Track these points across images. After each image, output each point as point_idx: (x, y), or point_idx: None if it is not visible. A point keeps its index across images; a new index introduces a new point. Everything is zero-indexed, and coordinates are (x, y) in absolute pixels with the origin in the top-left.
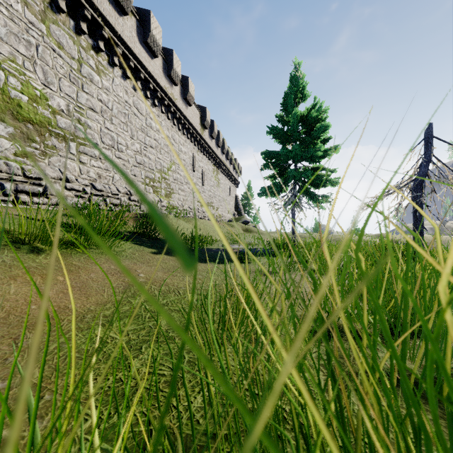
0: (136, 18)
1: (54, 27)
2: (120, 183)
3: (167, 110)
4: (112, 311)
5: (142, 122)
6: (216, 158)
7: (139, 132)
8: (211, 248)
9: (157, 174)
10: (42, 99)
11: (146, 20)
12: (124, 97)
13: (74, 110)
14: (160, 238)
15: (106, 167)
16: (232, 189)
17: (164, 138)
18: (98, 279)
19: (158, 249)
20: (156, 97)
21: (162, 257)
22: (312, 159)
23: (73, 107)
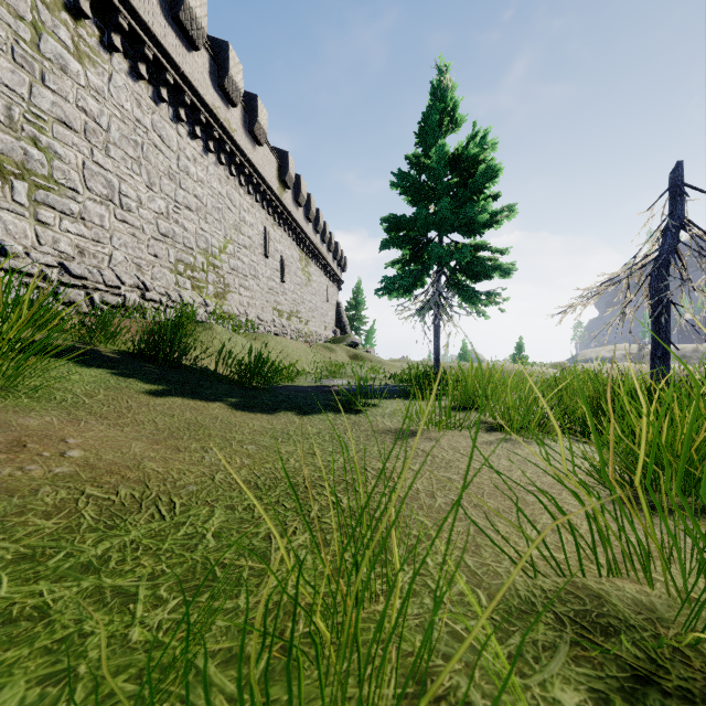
0: None
1: None
2: (126, 268)
3: (218, 147)
4: None
5: (171, 161)
6: (306, 238)
7: (165, 180)
8: (293, 385)
9: (200, 257)
10: None
11: None
12: (135, 112)
13: (24, 120)
14: (187, 365)
15: (96, 236)
16: (331, 291)
17: (213, 195)
18: None
19: (170, 385)
20: (197, 121)
21: (169, 403)
22: (469, 230)
23: (21, 114)
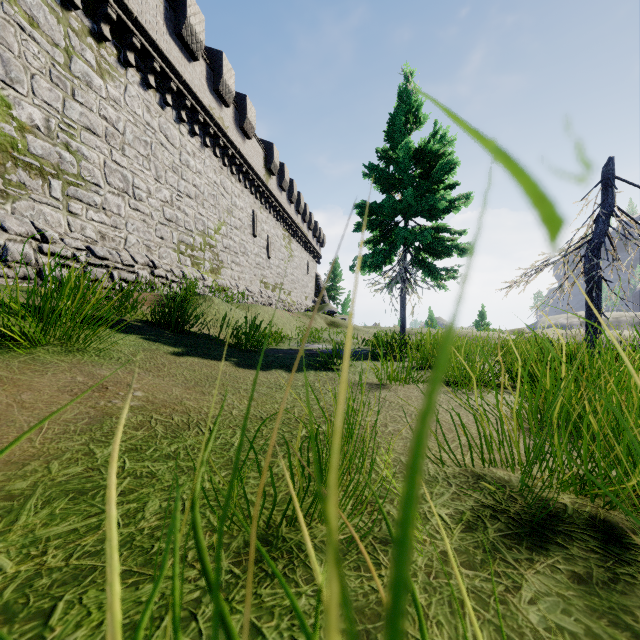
0: None
1: None
2: (138, 249)
3: (213, 142)
4: (35, 479)
5: (174, 157)
6: (289, 219)
7: (169, 173)
8: (280, 349)
9: (198, 238)
10: (1, 105)
11: (180, 0)
12: (145, 116)
13: (59, 129)
14: (195, 332)
15: (114, 223)
16: (311, 265)
17: (209, 184)
18: (36, 405)
19: (186, 348)
20: (195, 121)
21: (190, 362)
22: (431, 215)
23: (56, 124)
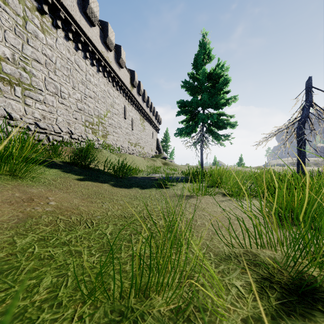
0: None
1: None
2: (63, 124)
3: (103, 69)
4: None
5: (82, 76)
6: (143, 110)
7: (80, 84)
8: (137, 176)
9: (95, 119)
10: None
11: None
12: (67, 54)
13: (19, 60)
14: (91, 168)
15: (50, 110)
16: (154, 134)
17: (101, 91)
18: None
19: (85, 176)
20: (94, 58)
21: (86, 184)
22: (216, 107)
23: (18, 57)
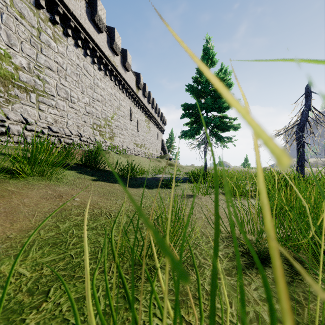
0: (86, 0)
1: (17, 0)
2: (73, 127)
3: (110, 73)
4: (34, 238)
5: (91, 81)
6: (148, 111)
7: (88, 89)
8: (143, 177)
9: (102, 121)
10: (6, 57)
11: (94, 3)
12: (76, 61)
13: (34, 68)
14: (102, 169)
15: (61, 114)
16: (159, 135)
17: (108, 94)
18: (31, 204)
19: (98, 177)
20: (101, 63)
21: (100, 184)
22: (219, 110)
23: (33, 66)
